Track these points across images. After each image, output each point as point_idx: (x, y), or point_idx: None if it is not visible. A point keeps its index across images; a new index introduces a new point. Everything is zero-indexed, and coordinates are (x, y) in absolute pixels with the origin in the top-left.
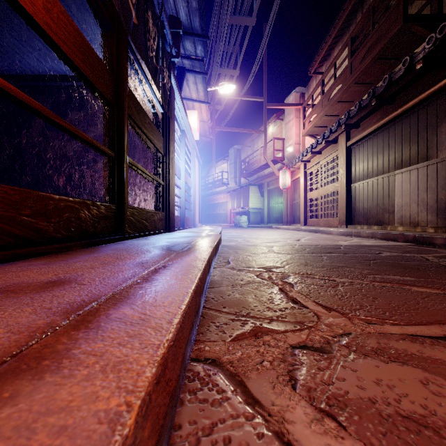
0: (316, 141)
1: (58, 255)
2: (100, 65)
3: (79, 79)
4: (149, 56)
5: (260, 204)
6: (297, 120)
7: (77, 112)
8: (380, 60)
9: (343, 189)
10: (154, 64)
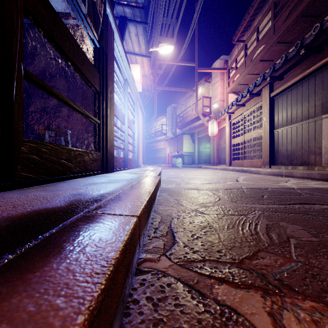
0: (240, 94)
1: None
2: None
3: None
4: None
5: (192, 149)
6: (222, 82)
7: None
8: (303, 17)
9: (267, 134)
10: None
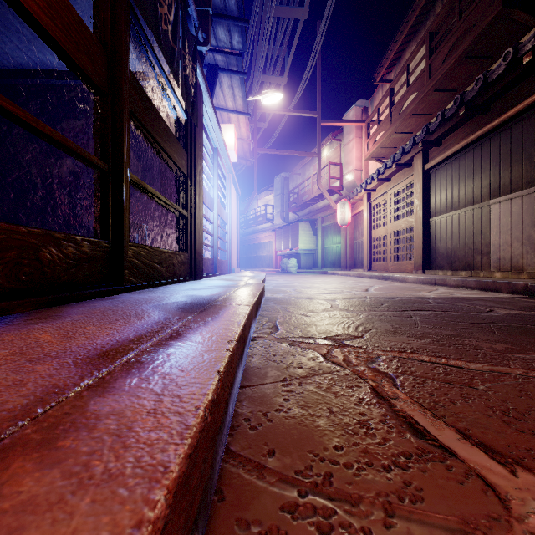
0: (383, 164)
1: None
2: (81, 28)
3: (74, 75)
4: (161, 29)
5: (313, 244)
6: (359, 141)
7: (73, 120)
8: (468, 58)
9: (420, 224)
10: (169, 43)
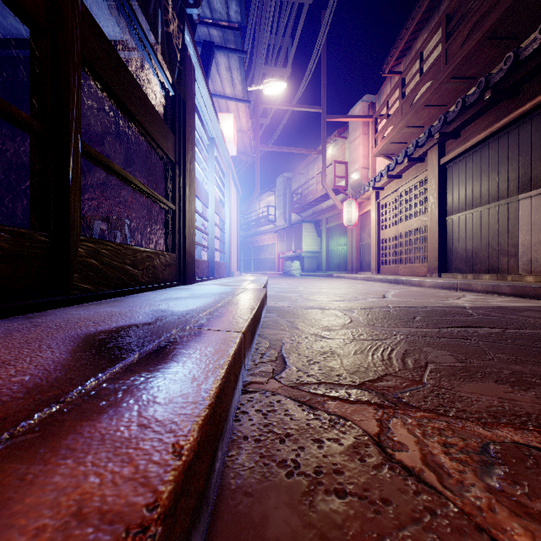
0: (394, 160)
1: None
2: None
3: None
4: None
5: (317, 246)
6: (365, 138)
7: None
8: (491, 39)
9: (435, 223)
10: None
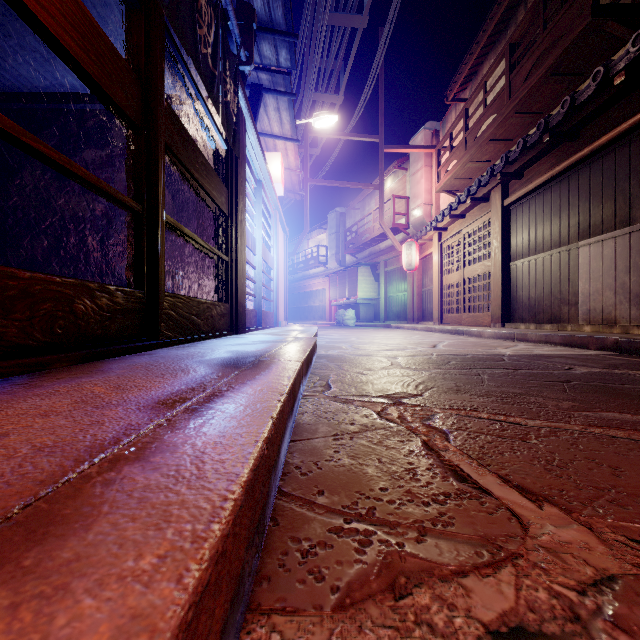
0: (456, 199)
1: (15, 379)
2: (114, 58)
3: (97, 98)
4: (200, 53)
5: (374, 293)
6: (428, 170)
7: (96, 150)
8: (554, 76)
9: (499, 269)
10: (209, 67)
